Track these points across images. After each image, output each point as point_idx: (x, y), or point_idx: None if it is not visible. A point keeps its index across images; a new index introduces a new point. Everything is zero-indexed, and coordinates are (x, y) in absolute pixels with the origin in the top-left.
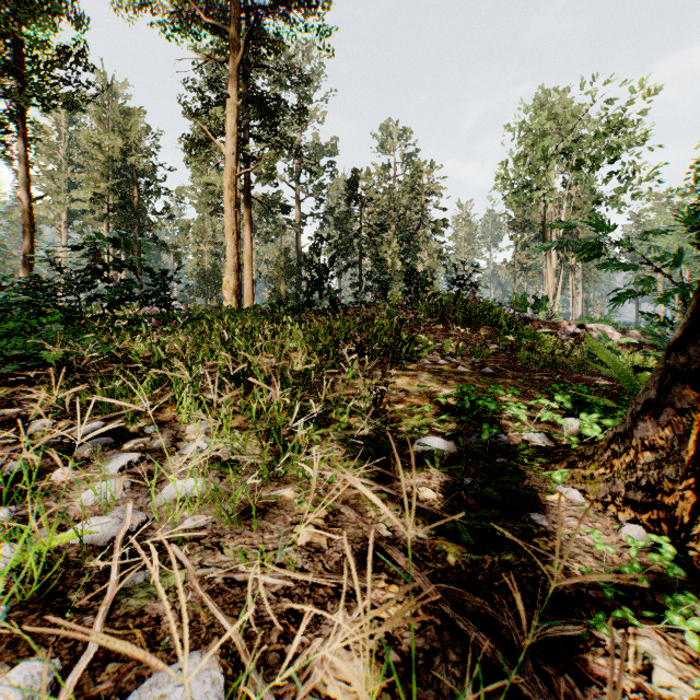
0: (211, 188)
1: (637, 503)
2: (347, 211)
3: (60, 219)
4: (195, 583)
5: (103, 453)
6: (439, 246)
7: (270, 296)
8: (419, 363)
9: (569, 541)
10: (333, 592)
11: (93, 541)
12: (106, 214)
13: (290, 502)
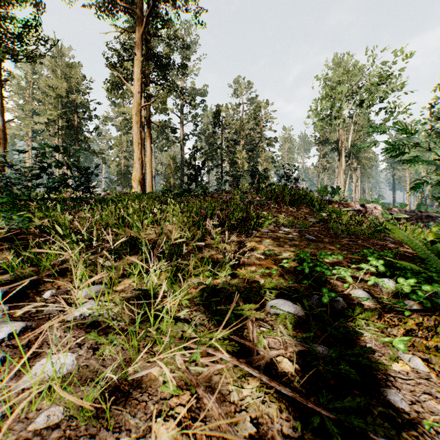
0: (125, 116)
1: None
2: (213, 131)
3: (27, 135)
4: None
5: None
6: (271, 154)
7: (164, 186)
8: (263, 232)
9: (439, 435)
10: None
11: None
12: (56, 132)
13: (154, 382)
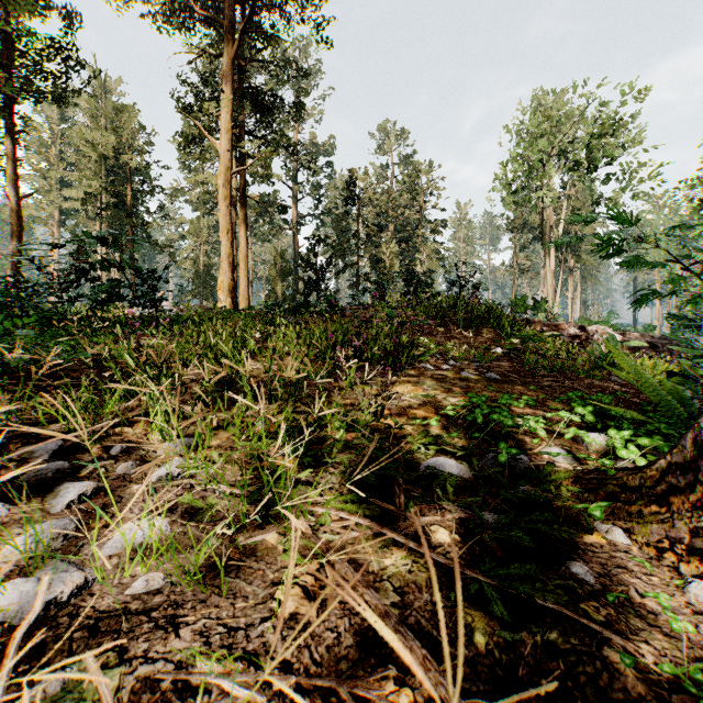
0: (206, 187)
1: None
2: (344, 211)
3: (52, 218)
4: None
5: (53, 481)
6: (437, 247)
7: (267, 298)
8: (421, 368)
9: (625, 607)
10: (322, 702)
11: (6, 618)
12: (99, 213)
13: (272, 550)
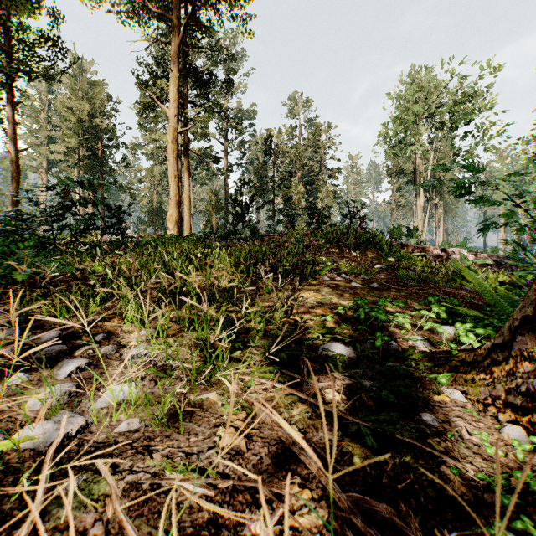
0: (158, 143)
1: (516, 407)
2: (263, 161)
3: (42, 167)
4: (116, 504)
5: (57, 359)
6: (334, 188)
7: (204, 227)
8: (320, 280)
9: (459, 442)
10: (250, 498)
11: (35, 446)
12: (77, 163)
13: (214, 404)
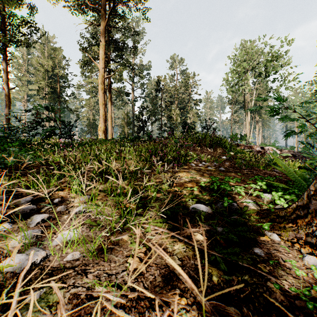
0: (93, 84)
1: (312, 244)
2: (155, 95)
3: (24, 98)
4: (62, 310)
5: (30, 214)
6: (197, 111)
7: (120, 134)
8: (189, 165)
9: (277, 266)
10: (148, 303)
11: (14, 270)
12: (44, 96)
13: (126, 243)
